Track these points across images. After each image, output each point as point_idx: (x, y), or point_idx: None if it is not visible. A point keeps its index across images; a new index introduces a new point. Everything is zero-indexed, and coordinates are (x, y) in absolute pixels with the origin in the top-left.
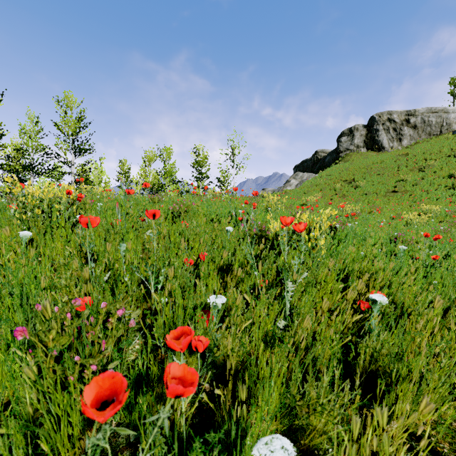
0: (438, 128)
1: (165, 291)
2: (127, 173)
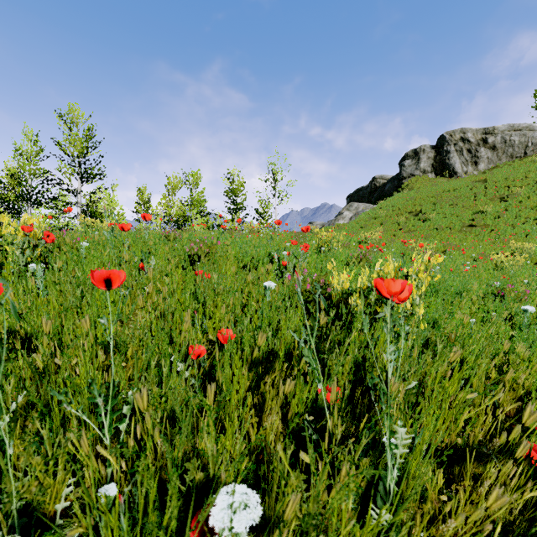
0: (522, 149)
1: (130, 442)
2: (146, 203)
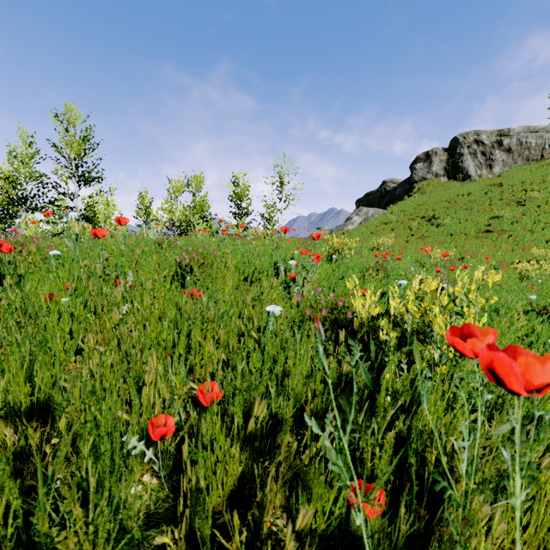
0: (539, 152)
1: None
2: (148, 208)
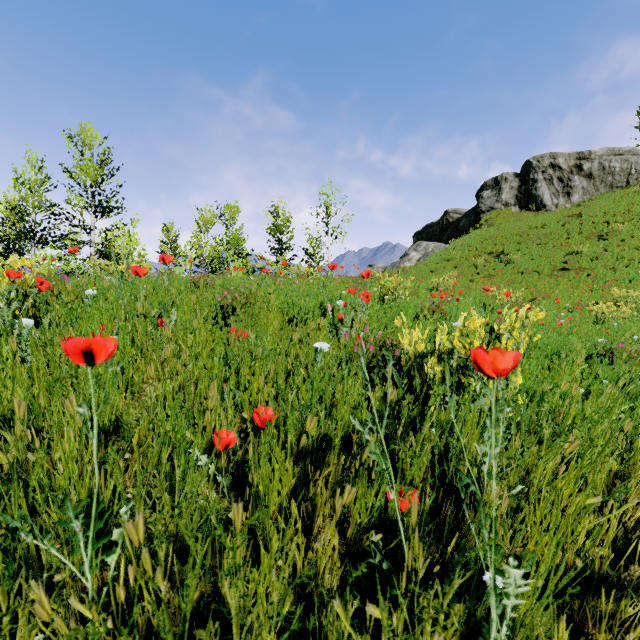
0: (624, 177)
1: (121, 586)
2: (174, 242)
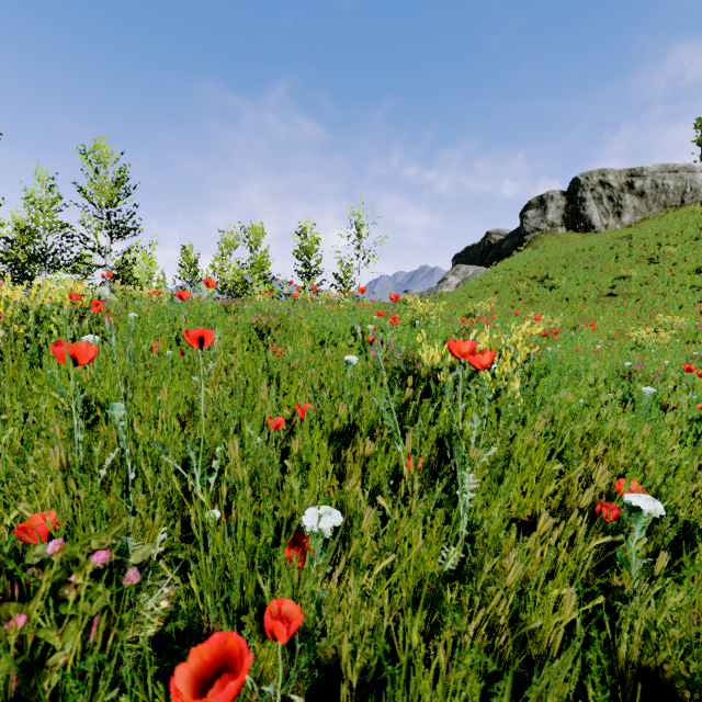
0: (678, 196)
1: (222, 490)
2: (193, 266)
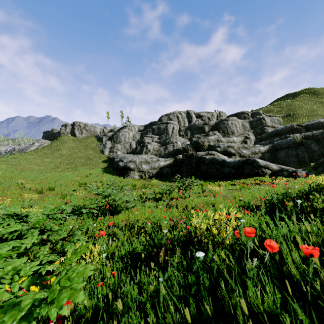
0: (93, 132)
1: None
2: None
